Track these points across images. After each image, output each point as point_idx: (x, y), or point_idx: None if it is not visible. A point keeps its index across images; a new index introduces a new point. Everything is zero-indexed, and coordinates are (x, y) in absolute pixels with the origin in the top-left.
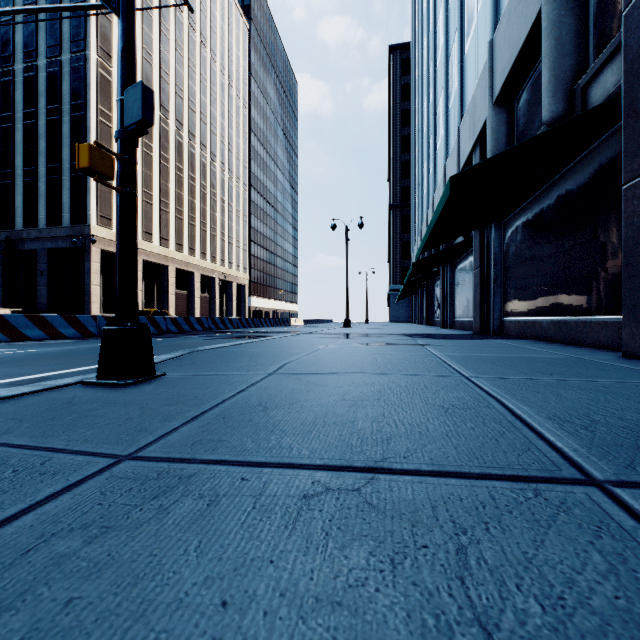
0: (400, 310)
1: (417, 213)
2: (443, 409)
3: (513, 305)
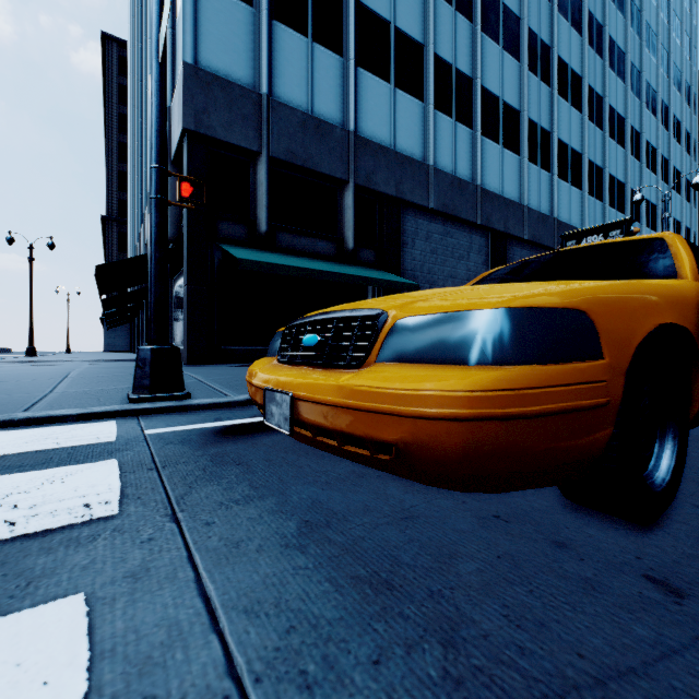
0: (118, 338)
1: (132, 239)
2: (45, 375)
3: (176, 338)
